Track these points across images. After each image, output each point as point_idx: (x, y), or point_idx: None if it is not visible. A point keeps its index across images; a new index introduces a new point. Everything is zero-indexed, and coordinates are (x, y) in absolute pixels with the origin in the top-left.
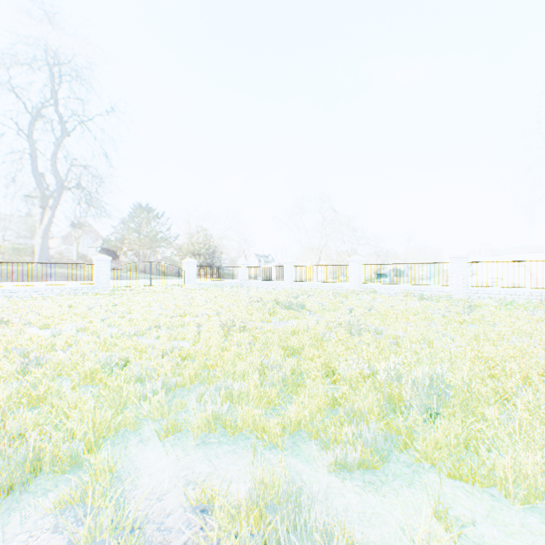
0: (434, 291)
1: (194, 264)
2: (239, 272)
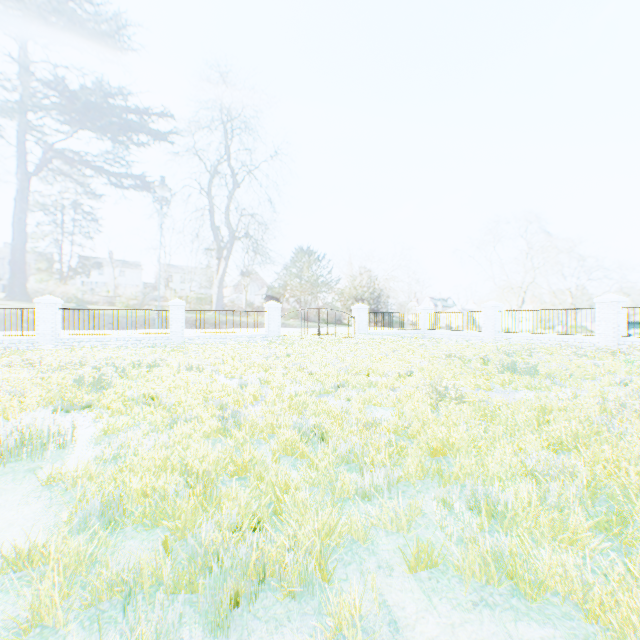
0: None
1: (365, 310)
2: (418, 319)
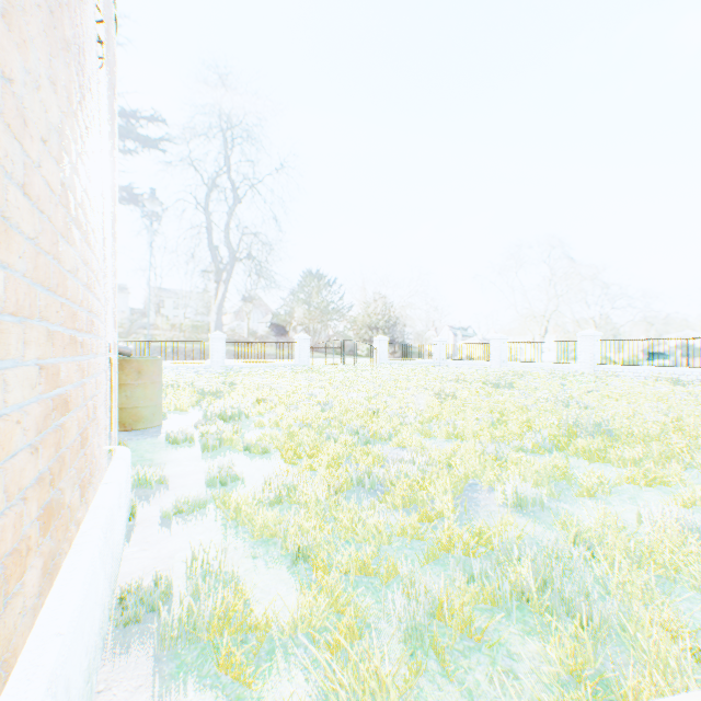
0: (698, 375)
1: (386, 341)
2: (434, 350)
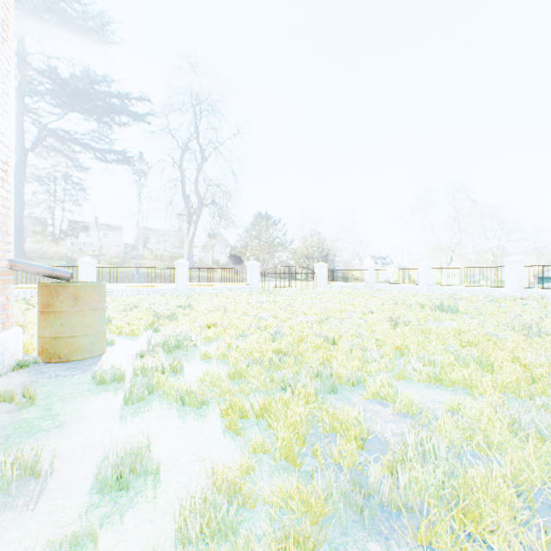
0: None
1: (325, 268)
2: (366, 275)
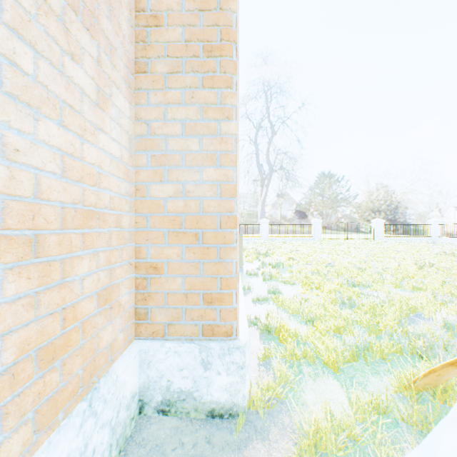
0: None
1: (381, 223)
2: (429, 229)
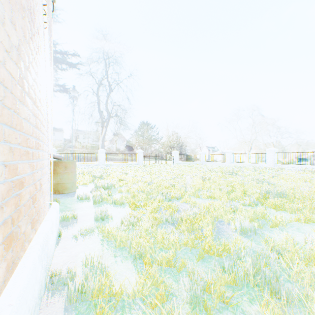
0: None
1: (177, 153)
2: (200, 157)
